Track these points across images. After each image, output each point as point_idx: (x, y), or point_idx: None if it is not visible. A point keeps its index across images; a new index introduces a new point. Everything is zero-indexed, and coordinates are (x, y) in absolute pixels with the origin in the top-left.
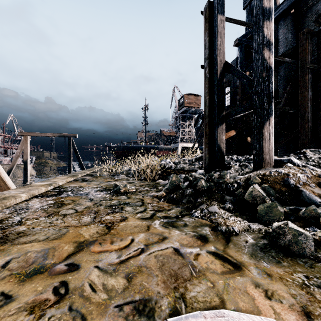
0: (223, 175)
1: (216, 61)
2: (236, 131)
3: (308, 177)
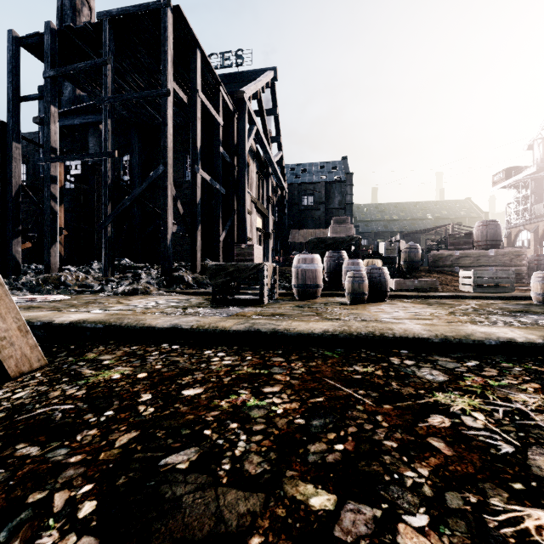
0: (21, 277)
1: (12, 182)
2: (33, 244)
3: (72, 277)
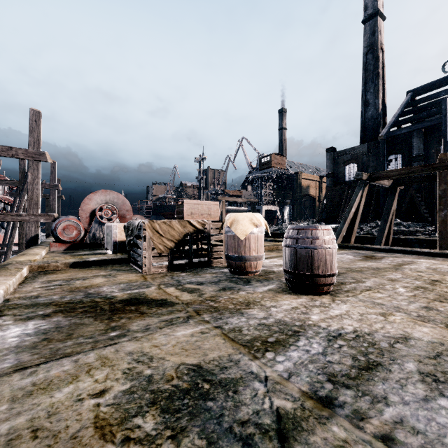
0: None
1: None
2: None
3: None
